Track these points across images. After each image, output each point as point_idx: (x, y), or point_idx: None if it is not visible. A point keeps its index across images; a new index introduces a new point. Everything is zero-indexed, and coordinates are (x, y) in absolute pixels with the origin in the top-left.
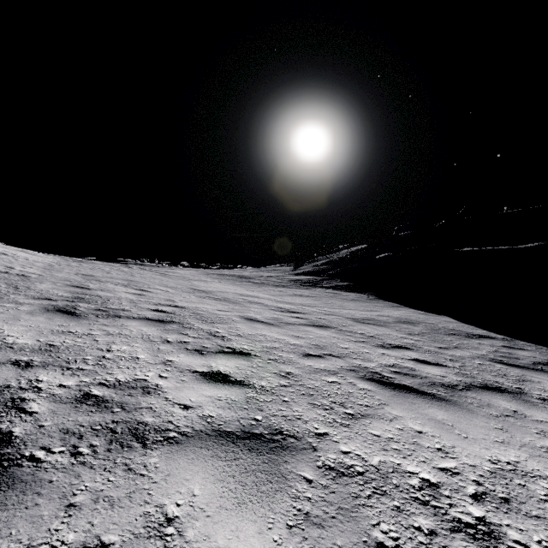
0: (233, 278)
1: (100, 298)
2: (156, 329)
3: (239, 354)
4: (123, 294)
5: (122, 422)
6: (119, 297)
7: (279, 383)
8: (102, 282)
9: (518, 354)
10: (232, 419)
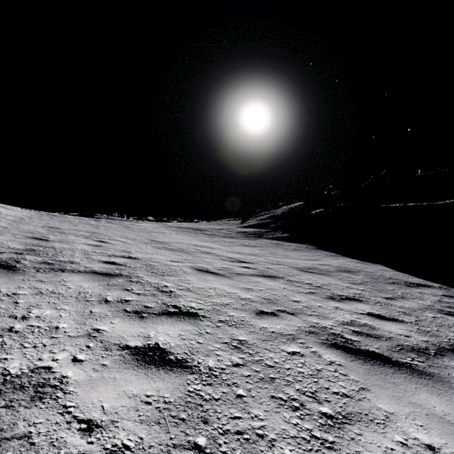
0: (189, 230)
1: (53, 250)
2: (98, 284)
3: (185, 316)
4: (80, 245)
5: None
6: (74, 249)
7: (231, 360)
8: (64, 234)
9: None
10: (158, 453)
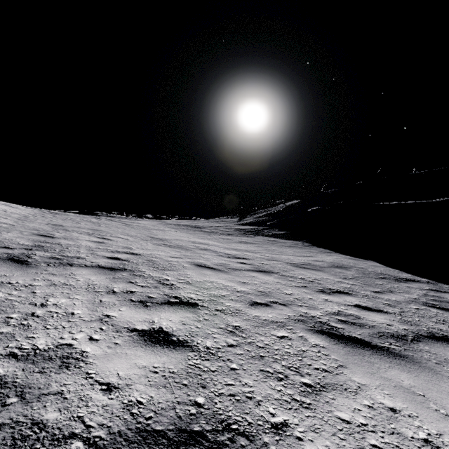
0: (187, 228)
1: (60, 246)
2: (105, 277)
3: (185, 305)
4: (85, 242)
5: (8, 425)
6: (79, 245)
7: (226, 341)
8: (68, 232)
9: (446, 297)
10: (165, 407)
